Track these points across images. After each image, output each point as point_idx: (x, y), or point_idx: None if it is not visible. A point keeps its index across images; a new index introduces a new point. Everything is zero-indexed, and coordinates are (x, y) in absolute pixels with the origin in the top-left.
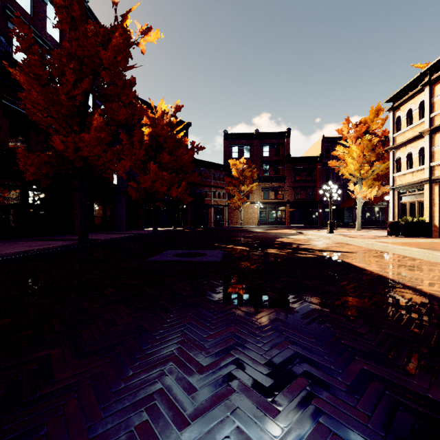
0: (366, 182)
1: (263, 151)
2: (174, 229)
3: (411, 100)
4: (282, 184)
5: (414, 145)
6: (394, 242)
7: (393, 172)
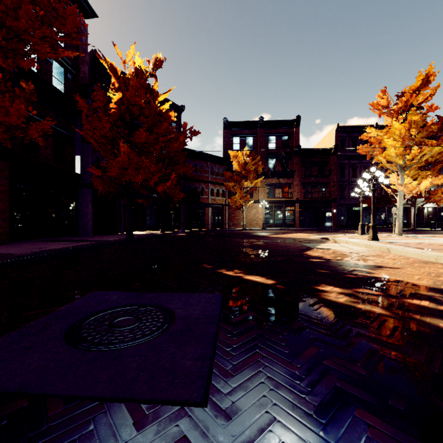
0: (408, 172)
1: (269, 142)
2: (160, 234)
3: None
4: (290, 180)
5: None
6: None
7: None
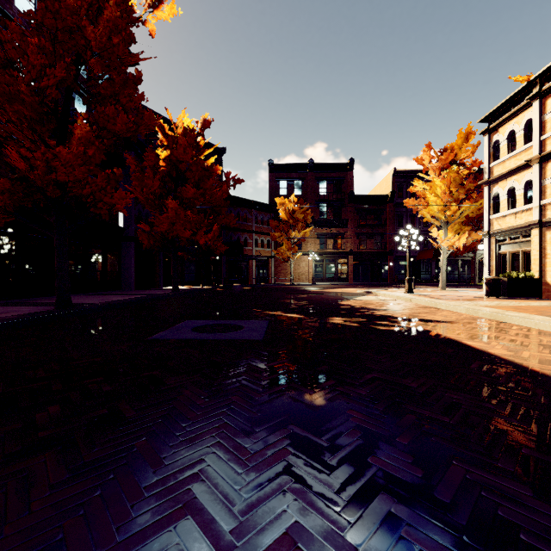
0: (452, 227)
1: (319, 187)
2: (203, 288)
3: (513, 119)
4: (343, 230)
5: (518, 177)
6: (501, 306)
7: (489, 213)
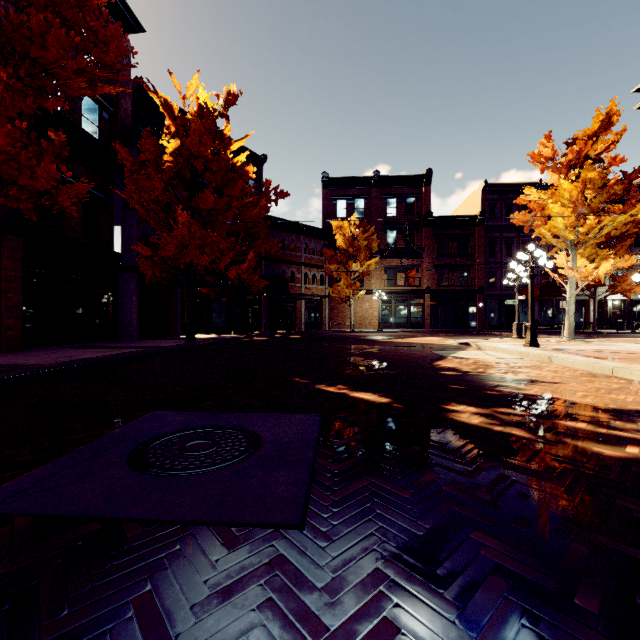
0: (582, 251)
1: (387, 207)
2: (232, 338)
3: None
4: (417, 261)
5: None
6: None
7: None
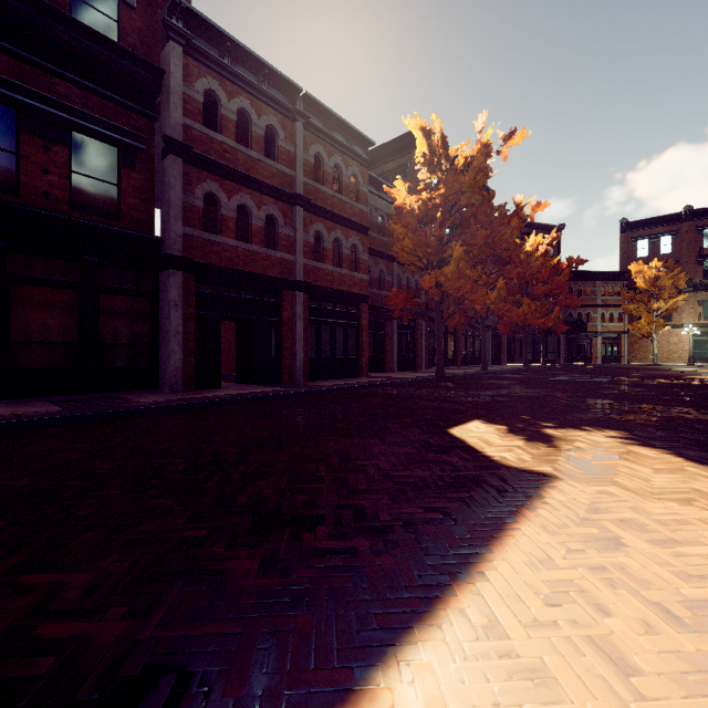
0: None
1: (703, 239)
2: (546, 365)
3: None
4: None
5: None
6: None
7: None
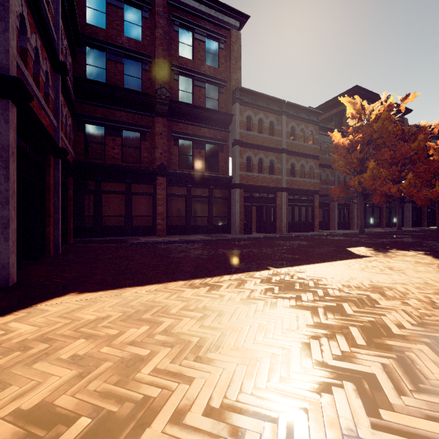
0: None
1: None
2: None
3: None
4: None
5: None
6: None
7: None
